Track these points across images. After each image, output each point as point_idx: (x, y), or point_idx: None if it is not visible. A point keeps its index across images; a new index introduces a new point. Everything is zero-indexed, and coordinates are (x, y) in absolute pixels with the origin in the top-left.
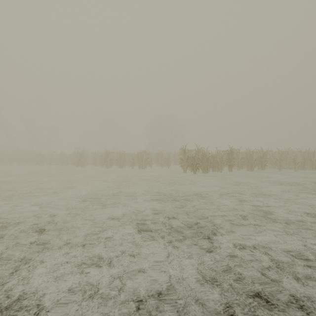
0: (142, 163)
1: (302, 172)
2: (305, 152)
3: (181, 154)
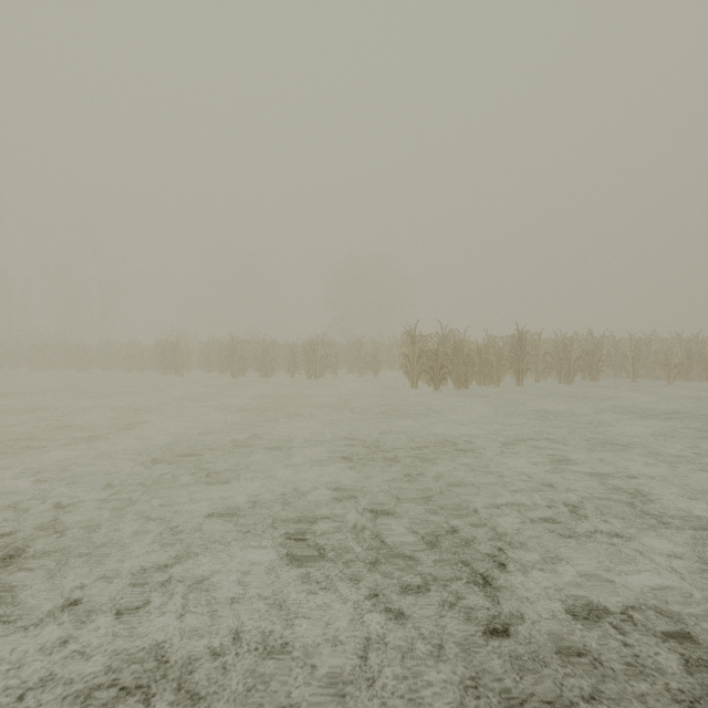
0: (316, 365)
1: (686, 385)
2: (692, 341)
3: (406, 345)
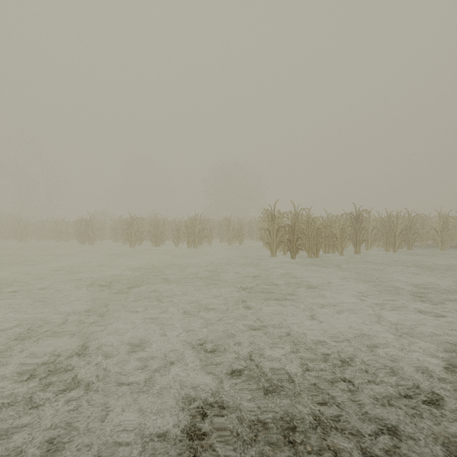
0: (194, 237)
1: None
2: None
3: (267, 221)
